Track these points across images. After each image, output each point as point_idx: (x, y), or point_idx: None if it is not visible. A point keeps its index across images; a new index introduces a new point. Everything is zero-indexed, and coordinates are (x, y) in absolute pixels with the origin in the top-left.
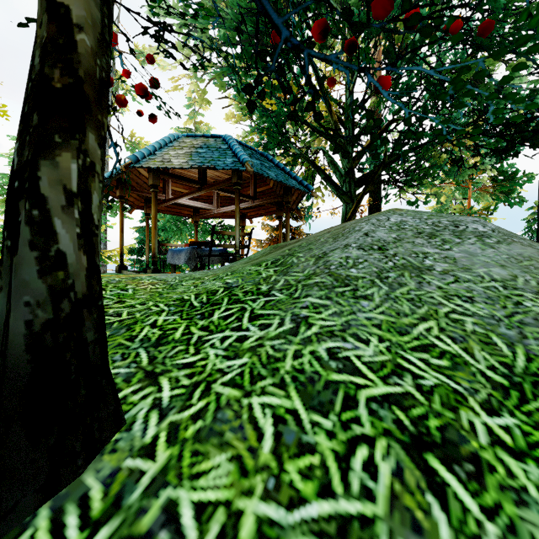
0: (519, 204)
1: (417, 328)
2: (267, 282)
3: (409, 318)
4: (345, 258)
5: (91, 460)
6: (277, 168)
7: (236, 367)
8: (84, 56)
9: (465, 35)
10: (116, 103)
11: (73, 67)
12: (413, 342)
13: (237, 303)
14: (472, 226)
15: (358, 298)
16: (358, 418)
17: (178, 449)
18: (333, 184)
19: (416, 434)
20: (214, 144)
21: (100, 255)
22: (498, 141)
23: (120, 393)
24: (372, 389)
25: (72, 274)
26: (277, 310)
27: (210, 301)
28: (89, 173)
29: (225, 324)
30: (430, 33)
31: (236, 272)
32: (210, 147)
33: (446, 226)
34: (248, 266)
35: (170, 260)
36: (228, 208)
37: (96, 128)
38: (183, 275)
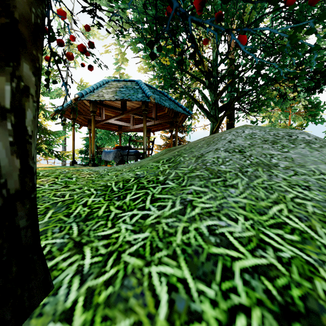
0: (321, 122)
1: (271, 209)
2: (163, 174)
3: (265, 202)
4: (216, 157)
5: (20, 324)
6: (170, 100)
7: (140, 240)
8: (19, 3)
9: (288, 16)
10: (66, 57)
11: (10, 11)
12: (270, 220)
13: (142, 189)
14: (301, 136)
15: (227, 186)
16: (235, 288)
17: (91, 314)
18: (205, 110)
19: (283, 304)
20: (130, 85)
21: (61, 154)
22: (309, 83)
23: (53, 260)
24: (244, 261)
25: (4, 174)
26: (170, 195)
27: (125, 187)
28: (23, 94)
29: (133, 205)
30: (277, 1)
31: (143, 166)
32: (128, 87)
33: (283, 136)
34: (151, 162)
35: (104, 158)
36: (139, 125)
37: (31, 60)
38: (109, 168)
